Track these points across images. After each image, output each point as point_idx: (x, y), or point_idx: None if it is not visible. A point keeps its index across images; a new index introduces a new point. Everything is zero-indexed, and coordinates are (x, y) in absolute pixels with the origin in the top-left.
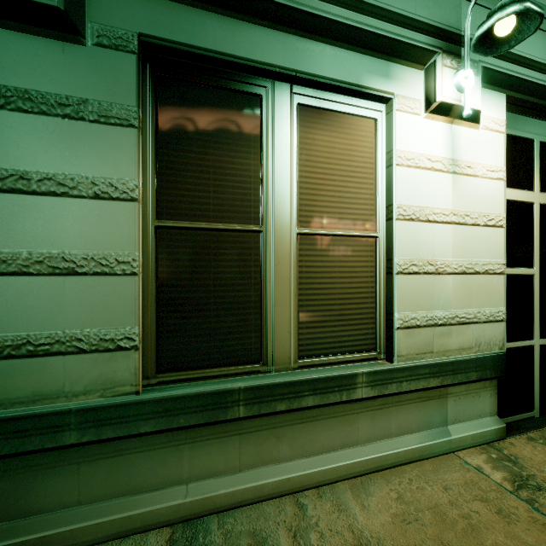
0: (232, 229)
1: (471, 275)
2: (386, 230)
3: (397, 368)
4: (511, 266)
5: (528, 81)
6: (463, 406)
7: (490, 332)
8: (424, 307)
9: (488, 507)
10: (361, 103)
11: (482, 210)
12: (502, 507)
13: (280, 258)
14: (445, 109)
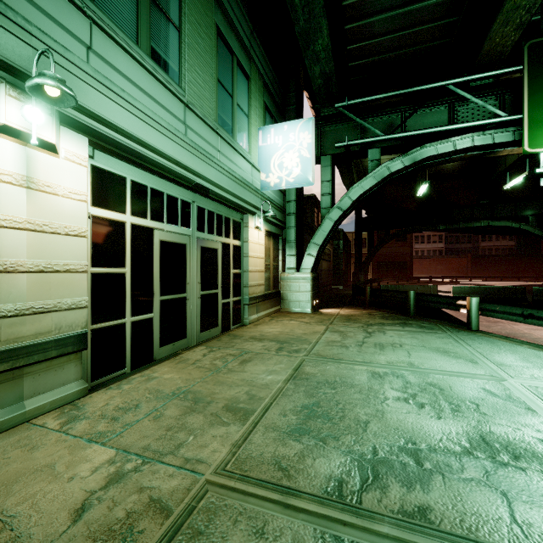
0: None
1: (51, 274)
2: None
3: None
4: (105, 266)
5: (106, 136)
6: (44, 380)
7: (73, 317)
8: None
9: (25, 449)
10: None
11: (64, 222)
12: (38, 444)
13: None
14: (13, 132)
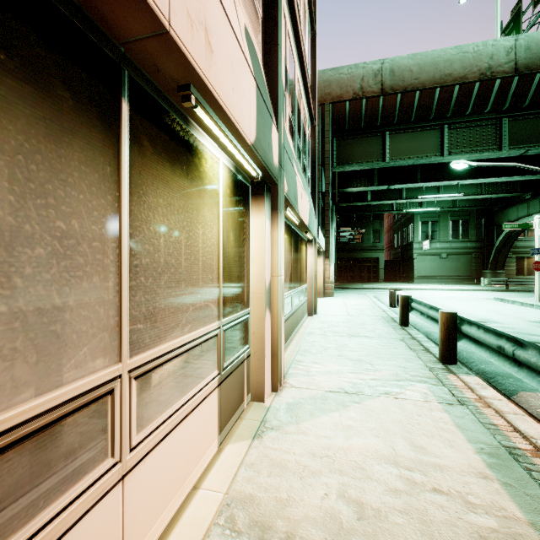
0: (521, 267)
1: None
2: None
3: None
4: None
5: None
6: None
7: None
8: None
9: None
10: (533, 257)
11: None
12: None
13: (525, 269)
14: None
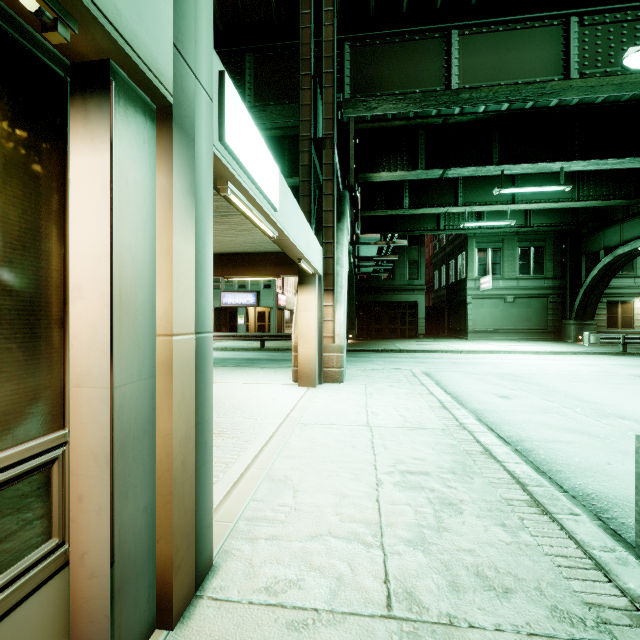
0: (614, 316)
1: None
2: (633, 315)
3: (634, 330)
4: None
5: None
6: None
7: None
8: (638, 324)
9: None
10: (629, 302)
11: None
12: None
13: (619, 319)
14: None
